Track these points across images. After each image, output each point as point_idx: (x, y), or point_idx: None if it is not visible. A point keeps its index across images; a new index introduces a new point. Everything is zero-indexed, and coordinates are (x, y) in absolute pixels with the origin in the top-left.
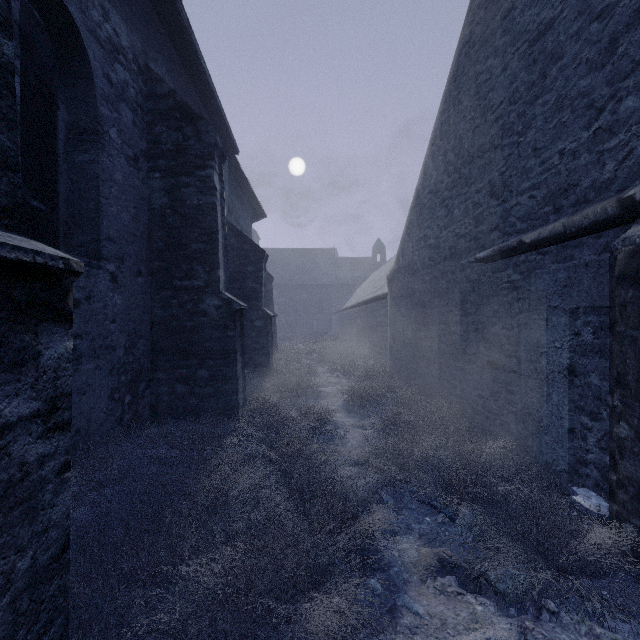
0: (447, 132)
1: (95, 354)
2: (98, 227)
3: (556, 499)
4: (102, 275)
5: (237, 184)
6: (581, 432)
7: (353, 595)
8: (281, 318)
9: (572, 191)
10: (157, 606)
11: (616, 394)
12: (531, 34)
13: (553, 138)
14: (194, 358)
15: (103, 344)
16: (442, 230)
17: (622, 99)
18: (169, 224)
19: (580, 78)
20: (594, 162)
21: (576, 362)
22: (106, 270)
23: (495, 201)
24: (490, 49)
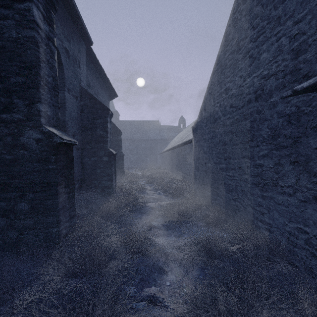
0: None
1: None
2: None
3: None
4: None
5: (97, 72)
6: None
7: None
8: (130, 157)
9: None
10: None
11: None
12: None
13: None
14: (14, 191)
15: None
16: (245, 78)
17: None
18: None
19: None
20: None
21: None
22: None
23: None
24: None
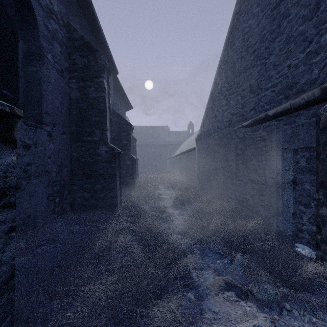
0: (227, 60)
1: (39, 175)
2: (41, 106)
3: (287, 249)
4: (43, 132)
5: (117, 90)
6: (299, 214)
7: (179, 302)
8: (140, 162)
9: (295, 86)
10: (67, 310)
11: (320, 192)
12: (272, 5)
13: (284, 59)
14: (93, 178)
15: (43, 169)
16: (224, 112)
17: (322, 35)
18: (80, 107)
19: (299, 26)
20: (307, 70)
21: (297, 177)
22: (45, 130)
23: (253, 94)
24: (250, 15)
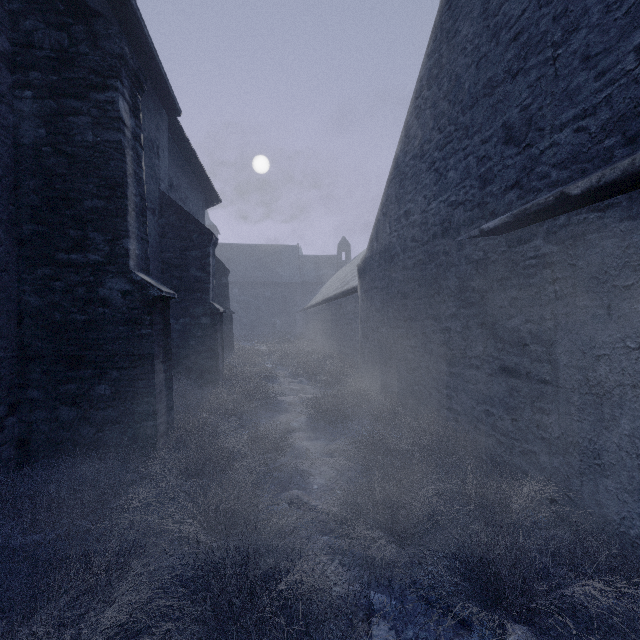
0: (438, 76)
1: None
2: None
3: None
4: None
5: (184, 159)
6: None
7: None
8: (242, 317)
9: None
10: None
11: None
12: None
13: (623, 31)
14: (89, 367)
15: None
16: (431, 201)
17: None
18: (48, 168)
19: None
20: None
21: None
22: None
23: (514, 148)
24: None
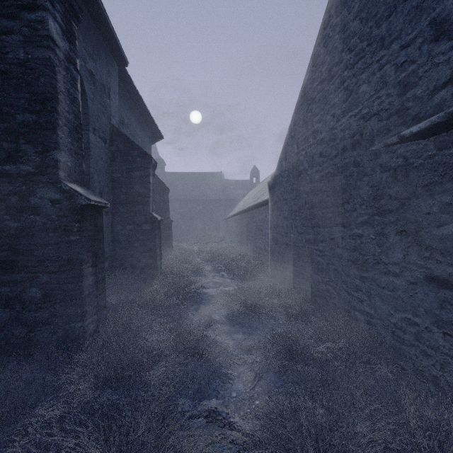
0: (347, 1)
1: None
2: None
3: None
4: None
5: (134, 104)
6: None
7: None
8: (181, 224)
9: None
10: None
11: None
12: None
13: None
14: (21, 271)
15: None
16: (340, 118)
17: None
18: None
19: None
20: None
21: None
22: None
23: (447, 42)
24: None
